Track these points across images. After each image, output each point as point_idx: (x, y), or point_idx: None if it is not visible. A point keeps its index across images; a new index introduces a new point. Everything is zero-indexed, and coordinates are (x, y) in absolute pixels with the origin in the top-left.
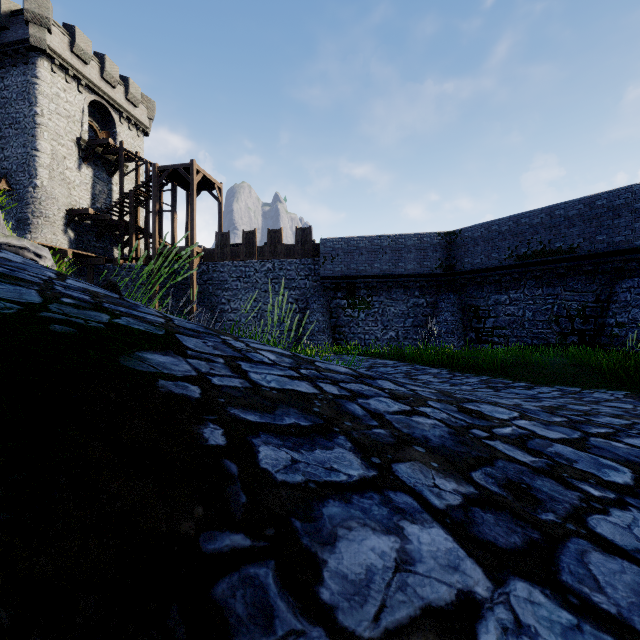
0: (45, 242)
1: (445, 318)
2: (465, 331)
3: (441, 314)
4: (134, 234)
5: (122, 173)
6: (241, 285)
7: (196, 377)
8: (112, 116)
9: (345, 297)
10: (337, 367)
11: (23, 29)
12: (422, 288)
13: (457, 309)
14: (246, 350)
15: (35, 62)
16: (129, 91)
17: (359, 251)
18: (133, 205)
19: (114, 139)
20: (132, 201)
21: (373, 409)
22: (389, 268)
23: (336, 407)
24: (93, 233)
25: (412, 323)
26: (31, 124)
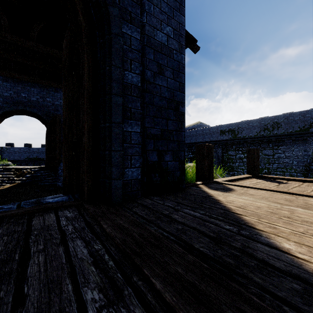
0: None
1: None
2: None
3: None
4: None
5: None
6: None
7: None
8: None
9: None
10: None
11: None
12: None
13: None
14: None
15: None
16: None
17: None
18: None
19: None
20: None
21: None
22: None
23: None
24: None
25: None
26: None
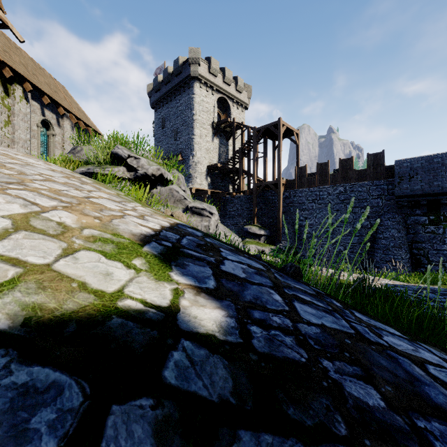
0: (197, 186)
1: None
2: None
3: None
4: (241, 175)
5: (234, 138)
6: (316, 206)
7: None
8: (228, 103)
9: (425, 214)
10: None
11: (188, 69)
12: None
13: None
14: None
15: (193, 86)
16: (237, 84)
17: (445, 167)
18: (241, 157)
19: (229, 117)
20: (240, 154)
21: None
22: None
23: None
24: (219, 177)
25: None
26: (191, 121)
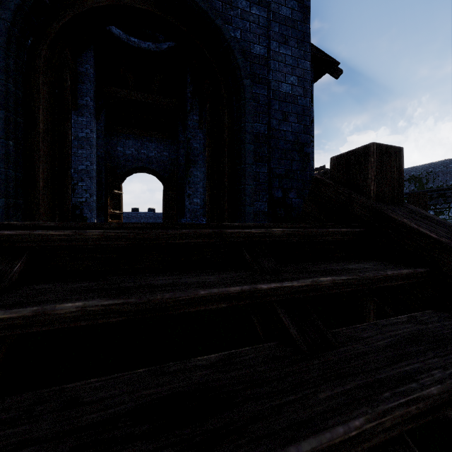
0: None
1: None
2: None
3: None
4: None
5: None
6: None
7: None
8: None
9: None
10: None
11: None
12: None
13: None
14: None
15: None
16: None
17: None
18: None
19: None
20: None
21: None
22: None
23: None
24: None
25: None
26: None
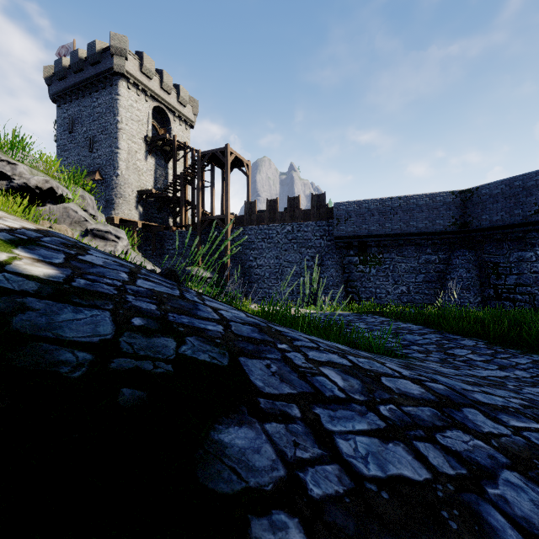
0: (123, 216)
1: (460, 274)
2: (482, 287)
3: (455, 270)
4: (183, 207)
5: (175, 160)
6: (265, 245)
7: (287, 483)
8: (168, 116)
9: (357, 254)
10: (405, 383)
11: (110, 61)
12: (434, 245)
13: (473, 266)
14: (310, 371)
15: (117, 83)
16: (180, 95)
17: (370, 212)
18: (183, 184)
19: (169, 134)
20: (182, 181)
21: (523, 520)
22: (400, 227)
23: (478, 529)
24: (155, 207)
25: (423, 279)
26: (115, 130)
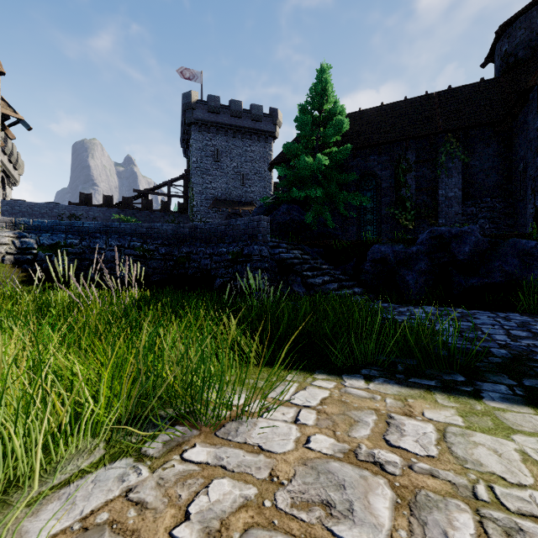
0: None
1: None
2: None
3: None
4: None
5: None
6: None
7: None
8: None
9: None
10: None
11: (270, 125)
12: None
13: None
14: None
15: (271, 143)
16: None
17: None
18: None
19: None
20: None
21: None
22: None
23: None
24: None
25: None
26: (269, 176)
